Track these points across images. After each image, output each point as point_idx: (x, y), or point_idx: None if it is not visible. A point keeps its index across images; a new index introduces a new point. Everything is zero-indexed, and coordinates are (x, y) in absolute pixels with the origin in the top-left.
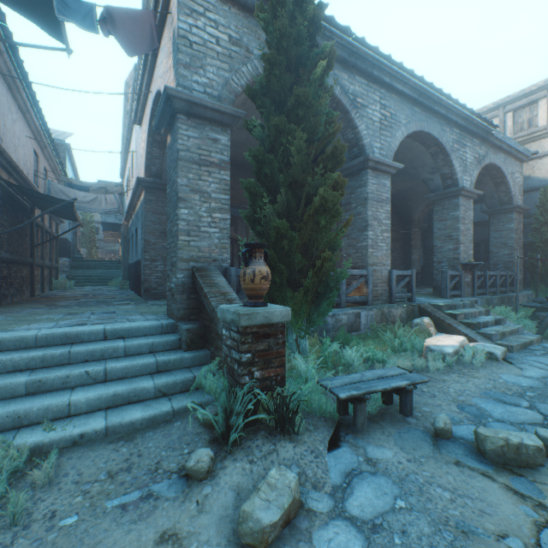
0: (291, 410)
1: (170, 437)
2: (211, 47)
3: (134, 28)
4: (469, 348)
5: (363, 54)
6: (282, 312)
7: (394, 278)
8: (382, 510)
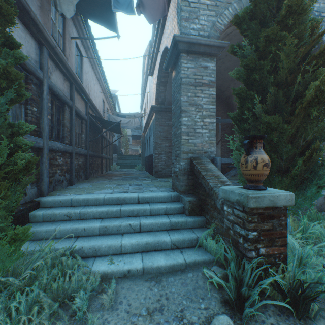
0: (309, 297)
1: (187, 287)
2: (202, 2)
3: (153, 6)
4: None
5: None
6: (285, 196)
7: None
8: None
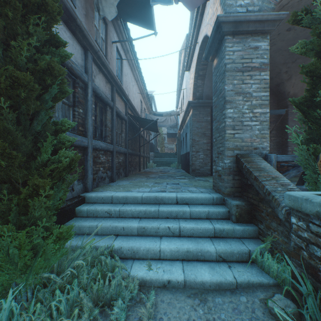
0: None
1: (240, 316)
2: None
3: None
4: None
5: None
6: None
7: None
8: None
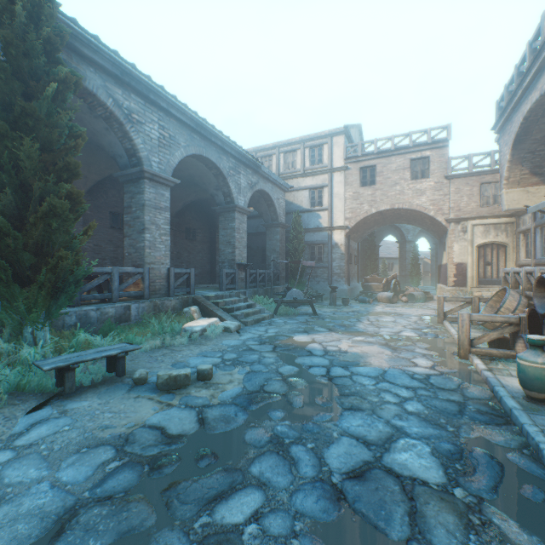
0: None
1: None
2: None
3: None
4: (214, 326)
5: (137, 77)
6: None
7: (173, 275)
8: (46, 435)
